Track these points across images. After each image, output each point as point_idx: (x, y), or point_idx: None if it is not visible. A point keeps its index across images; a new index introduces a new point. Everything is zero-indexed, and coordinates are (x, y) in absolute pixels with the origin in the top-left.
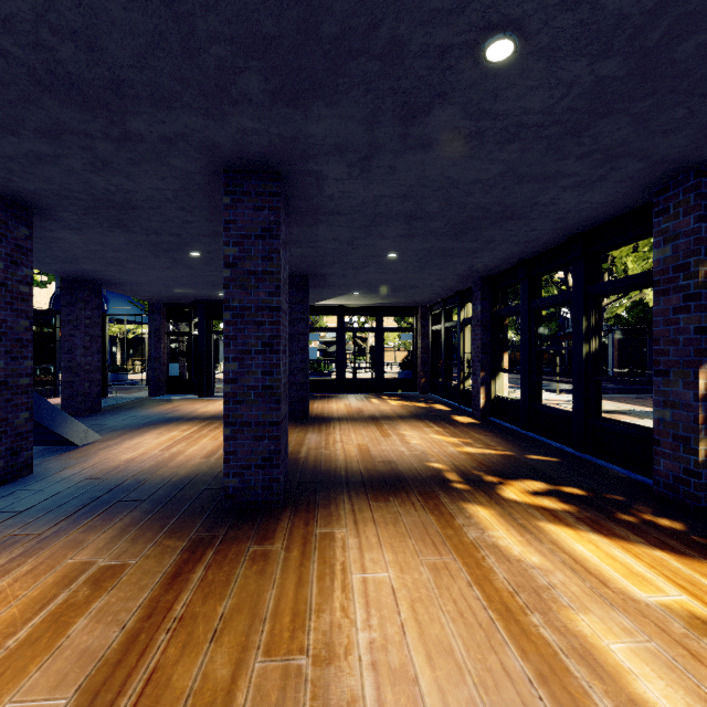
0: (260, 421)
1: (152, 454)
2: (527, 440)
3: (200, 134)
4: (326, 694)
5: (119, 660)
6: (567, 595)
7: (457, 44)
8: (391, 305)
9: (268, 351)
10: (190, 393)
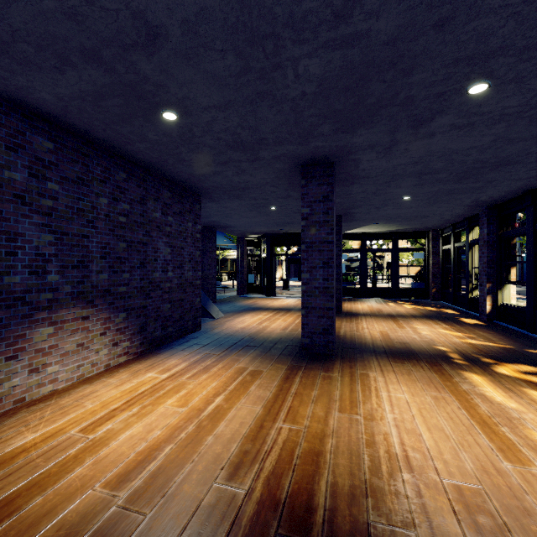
0: (321, 307)
1: (253, 326)
2: (530, 339)
3: (293, 152)
4: (372, 429)
5: (274, 401)
6: (533, 424)
7: (449, 90)
8: (405, 230)
9: (326, 267)
10: (260, 294)
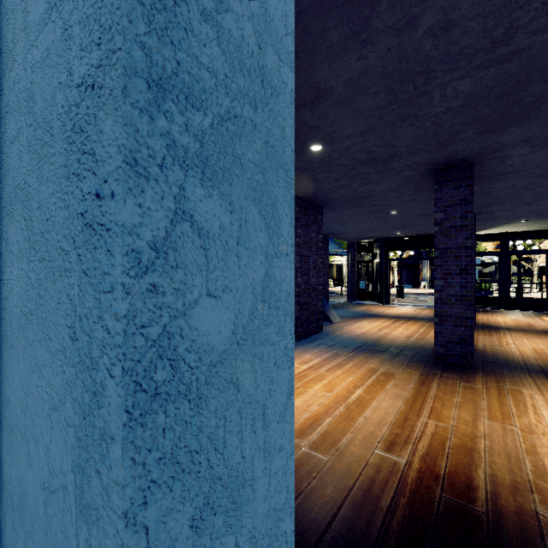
0: (458, 316)
1: (373, 332)
2: None
3: (426, 159)
4: (532, 441)
5: (414, 400)
6: None
7: None
8: None
9: (464, 274)
10: (372, 301)
